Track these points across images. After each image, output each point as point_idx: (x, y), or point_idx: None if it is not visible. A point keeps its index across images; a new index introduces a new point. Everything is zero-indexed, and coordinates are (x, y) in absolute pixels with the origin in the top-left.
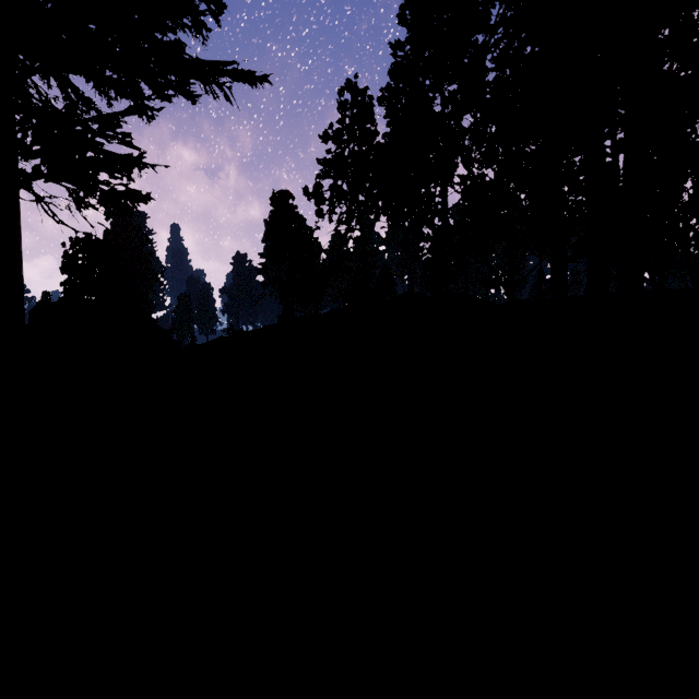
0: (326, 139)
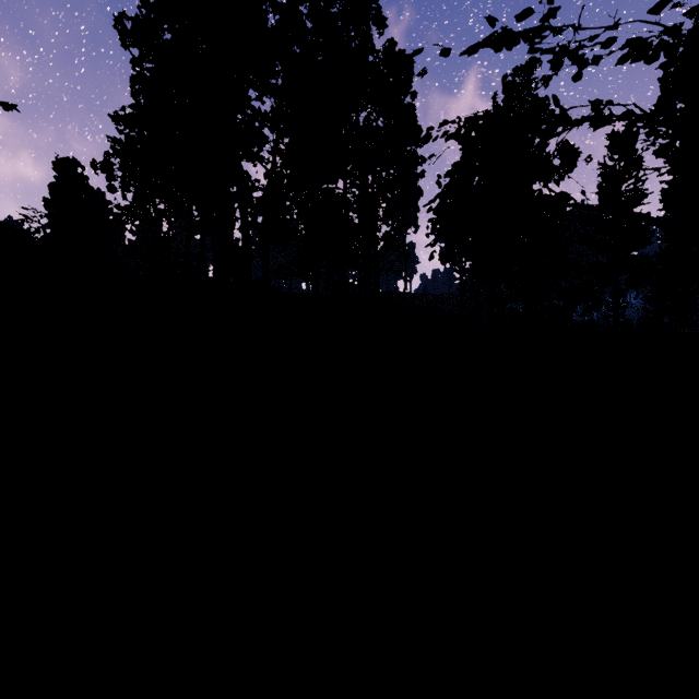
0: (117, 119)
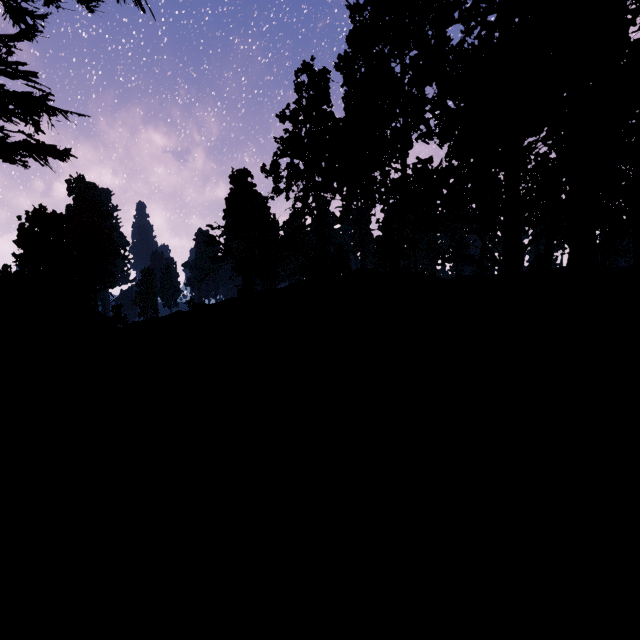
0: (283, 118)
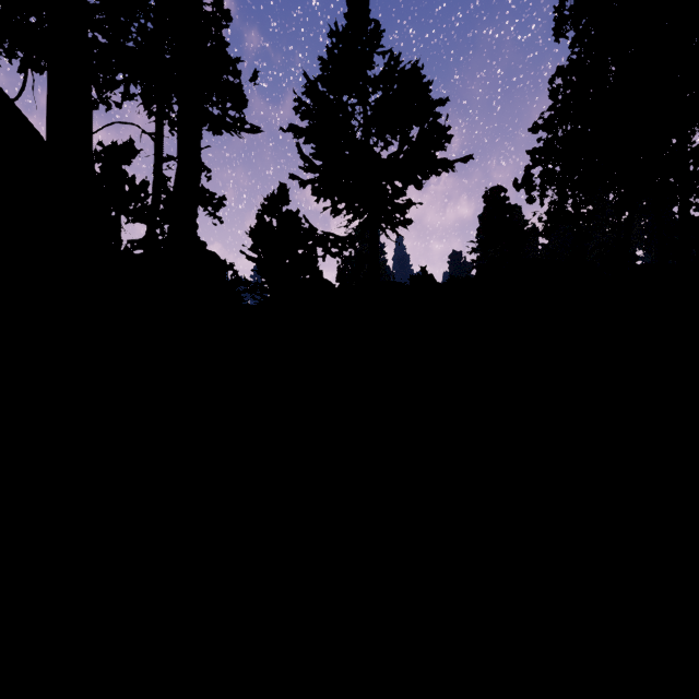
0: (535, 130)
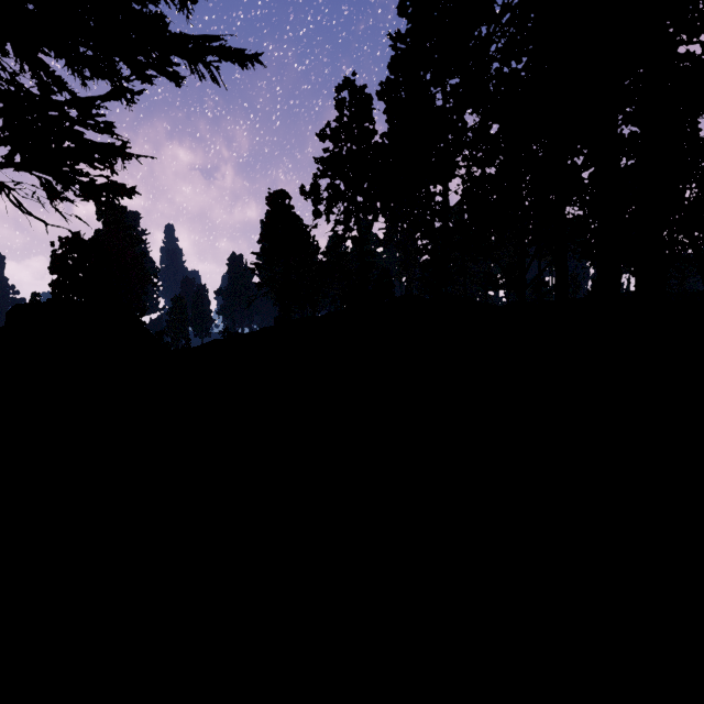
0: (323, 137)
